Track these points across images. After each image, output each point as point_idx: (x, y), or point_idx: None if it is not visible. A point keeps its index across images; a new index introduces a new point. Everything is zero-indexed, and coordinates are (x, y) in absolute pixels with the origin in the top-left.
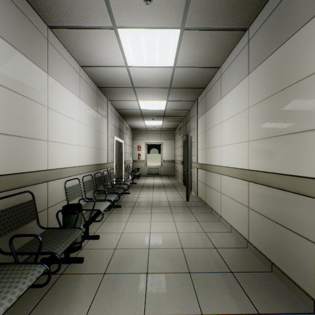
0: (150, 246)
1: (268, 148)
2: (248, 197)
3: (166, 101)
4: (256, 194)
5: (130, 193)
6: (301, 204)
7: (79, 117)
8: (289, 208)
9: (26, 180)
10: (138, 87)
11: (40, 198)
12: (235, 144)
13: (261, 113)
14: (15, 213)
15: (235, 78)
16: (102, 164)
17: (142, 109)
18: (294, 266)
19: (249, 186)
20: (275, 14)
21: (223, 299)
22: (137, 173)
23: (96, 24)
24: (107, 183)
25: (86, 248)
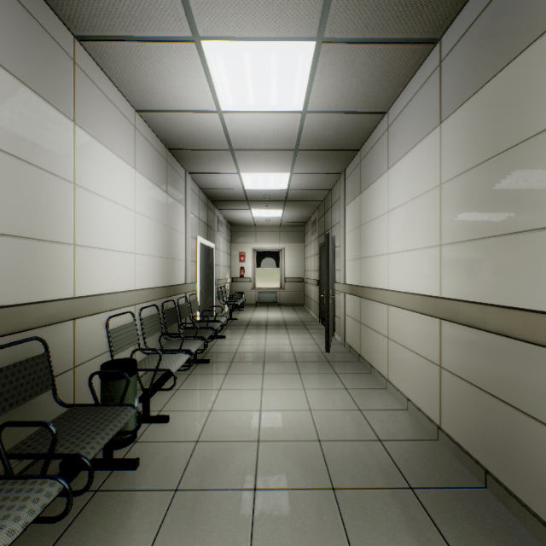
0: (260, 437)
1: (479, 259)
2: (439, 348)
3: (289, 174)
4: (455, 342)
5: (226, 337)
6: (545, 364)
7: (134, 203)
8: (521, 371)
9: (33, 317)
10: (240, 149)
11: (59, 349)
12: (414, 251)
13: (465, 195)
14: (9, 379)
15: (414, 132)
16: (176, 285)
17: (248, 188)
18: (531, 479)
19: (442, 328)
20: (493, 10)
21: (398, 543)
22: (239, 300)
23: (162, 33)
24: (185, 319)
25: (145, 441)
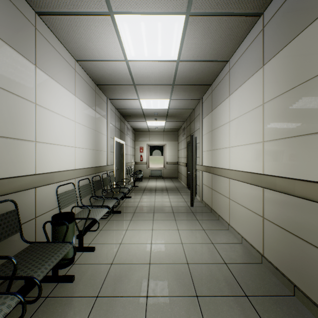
0: (151, 261)
1: (290, 150)
2: (262, 206)
3: (169, 100)
4: (273, 202)
5: (131, 197)
6: None
7: (74, 116)
8: None
9: (7, 187)
10: (139, 84)
11: (25, 206)
12: (246, 145)
13: (280, 109)
14: None
15: (246, 72)
16: (101, 166)
17: (144, 108)
18: None
19: (264, 193)
20: None
21: None
22: (139, 175)
23: (89, 9)
24: (107, 186)
25: (79, 263)
